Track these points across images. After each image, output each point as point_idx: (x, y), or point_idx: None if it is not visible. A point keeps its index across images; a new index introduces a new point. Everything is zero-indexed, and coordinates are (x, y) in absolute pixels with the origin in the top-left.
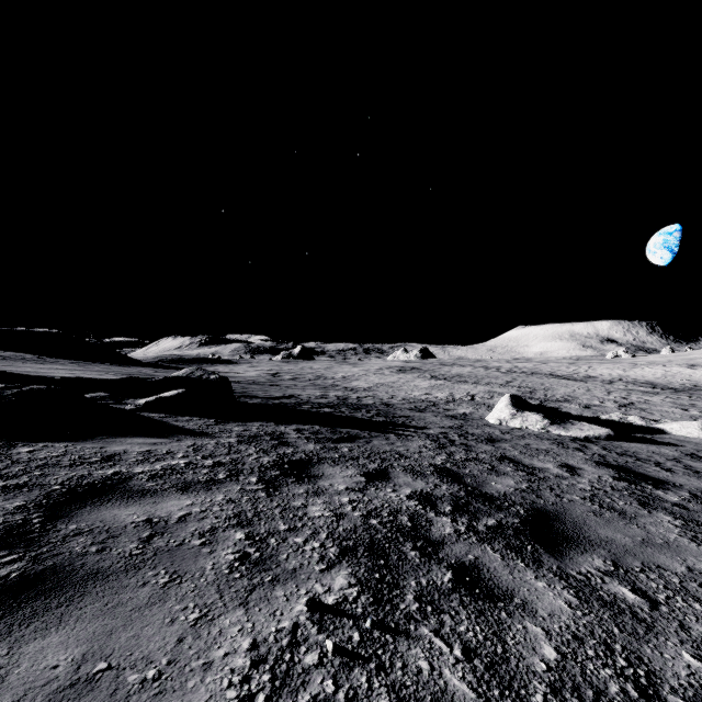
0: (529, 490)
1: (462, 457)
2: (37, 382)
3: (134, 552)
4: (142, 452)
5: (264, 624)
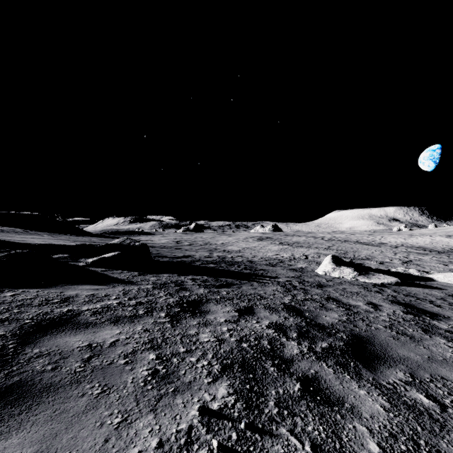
0: (348, 321)
1: (302, 298)
2: (23, 247)
3: (77, 369)
4: (88, 295)
5: (168, 426)
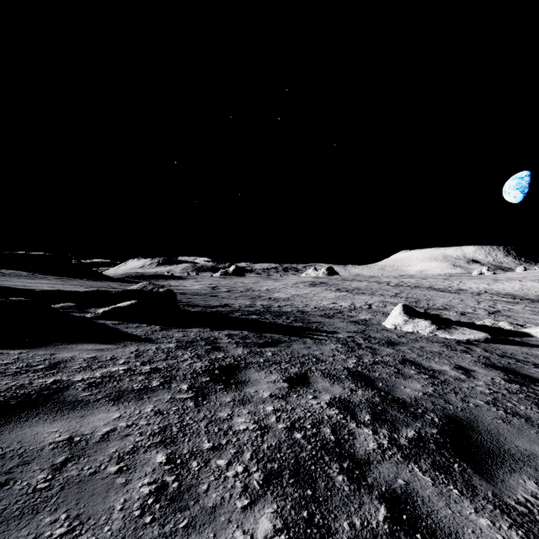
0: (436, 395)
1: (370, 360)
2: (22, 294)
3: (39, 485)
4: (87, 358)
5: None
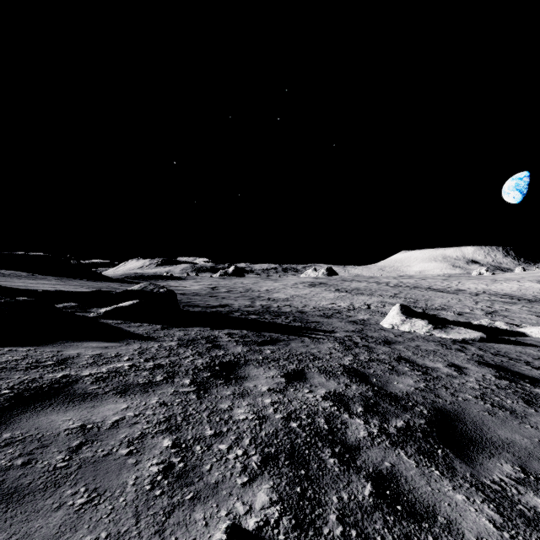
0: (427, 390)
1: (366, 358)
2: (23, 294)
3: (59, 464)
4: (93, 355)
5: None
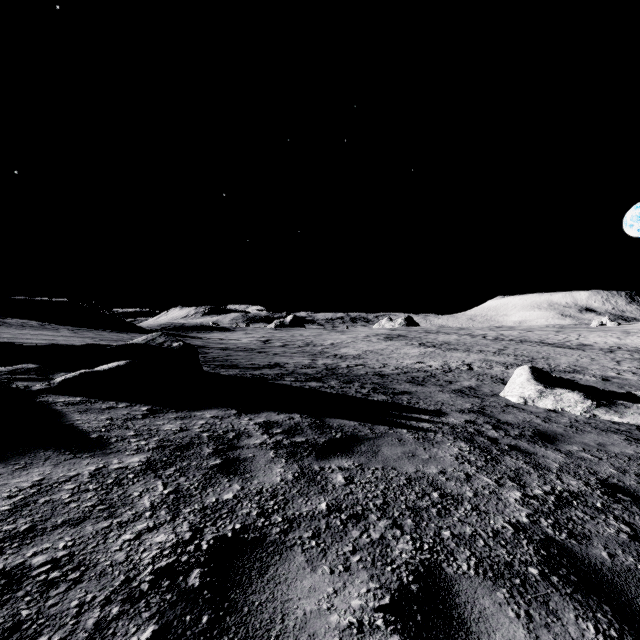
0: None
1: (546, 492)
2: None
3: None
4: None
5: None
